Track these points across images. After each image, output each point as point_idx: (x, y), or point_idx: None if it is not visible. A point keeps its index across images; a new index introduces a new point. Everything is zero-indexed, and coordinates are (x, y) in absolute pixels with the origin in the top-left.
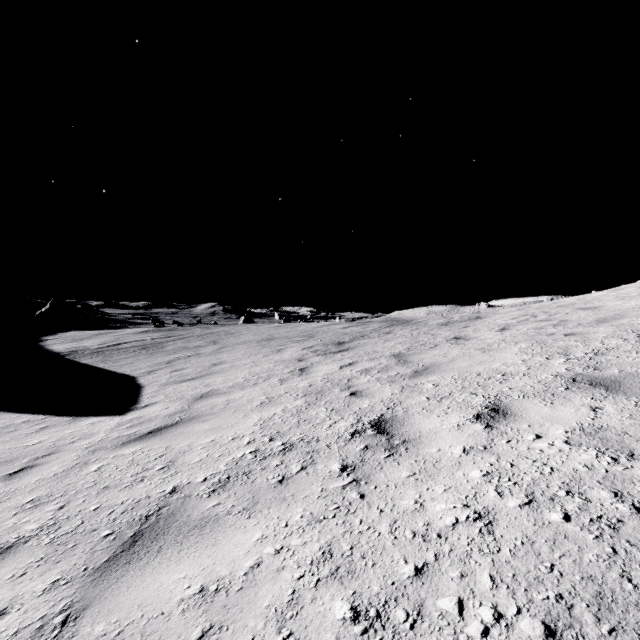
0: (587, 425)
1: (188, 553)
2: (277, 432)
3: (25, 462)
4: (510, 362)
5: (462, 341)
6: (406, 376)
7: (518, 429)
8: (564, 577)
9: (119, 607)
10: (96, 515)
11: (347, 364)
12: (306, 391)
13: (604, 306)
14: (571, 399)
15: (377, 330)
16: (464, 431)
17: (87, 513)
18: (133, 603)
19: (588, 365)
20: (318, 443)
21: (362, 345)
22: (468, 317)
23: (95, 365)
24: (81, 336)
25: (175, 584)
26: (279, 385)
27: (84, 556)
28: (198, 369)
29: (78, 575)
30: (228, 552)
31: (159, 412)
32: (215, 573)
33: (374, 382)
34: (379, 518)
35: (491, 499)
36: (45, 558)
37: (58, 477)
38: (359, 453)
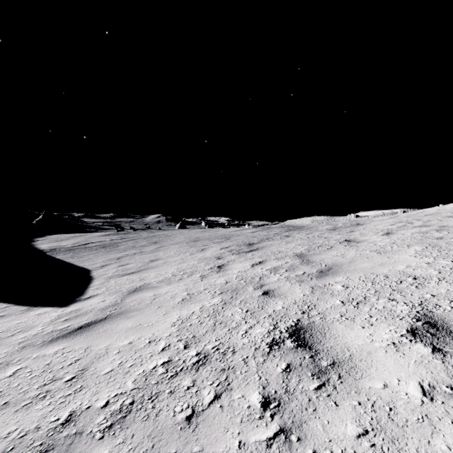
0: None
1: None
2: (193, 336)
3: None
4: (414, 264)
5: (354, 243)
6: (313, 276)
7: None
8: None
9: None
10: None
11: (257, 262)
12: (223, 288)
13: None
14: None
15: (279, 234)
16: (406, 354)
17: None
18: None
19: None
20: (234, 356)
21: (268, 246)
22: (350, 224)
23: (65, 260)
24: (62, 238)
25: None
26: (200, 281)
27: None
28: (139, 264)
29: None
30: None
31: (96, 305)
32: None
33: (284, 281)
34: None
35: None
36: None
37: None
38: (281, 377)
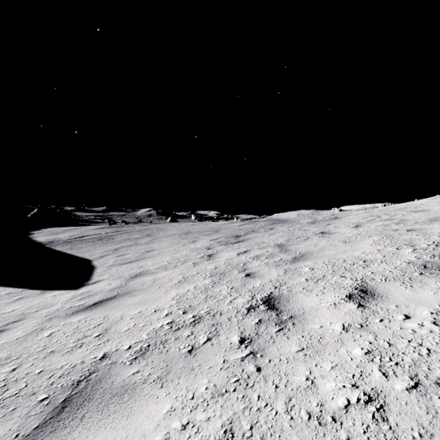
0: None
1: (106, 423)
2: (189, 306)
3: None
4: (368, 251)
5: (327, 235)
6: (287, 261)
7: (387, 309)
8: None
9: None
10: (38, 378)
11: (243, 252)
12: (212, 272)
13: (431, 209)
14: (427, 283)
15: (263, 227)
16: (340, 309)
17: (32, 376)
18: None
19: (433, 254)
20: (221, 316)
21: (253, 237)
22: (329, 217)
23: (64, 251)
24: (57, 231)
25: None
26: (192, 267)
27: (19, 421)
28: (136, 255)
29: None
30: (140, 425)
31: (103, 287)
32: None
33: (263, 266)
34: (275, 394)
35: (377, 380)
36: None
37: (19, 341)
38: (254, 326)
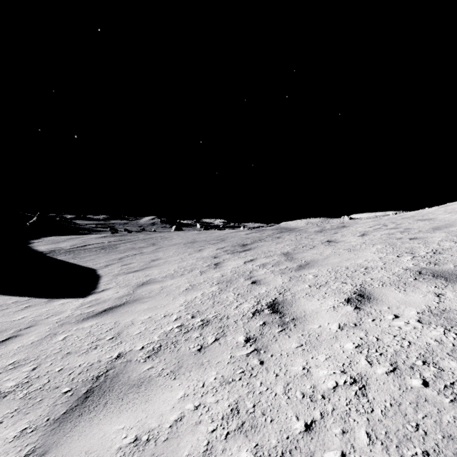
0: (434, 308)
1: (127, 408)
2: (197, 311)
3: (11, 333)
4: (370, 259)
5: (333, 243)
6: (293, 269)
7: (380, 310)
8: (428, 436)
9: (70, 453)
10: (59, 375)
11: (249, 260)
12: (219, 280)
13: (437, 218)
14: (419, 287)
15: (271, 235)
16: (338, 311)
17: (53, 373)
18: (82, 450)
19: (430, 261)
20: (228, 320)
21: (260, 246)
22: (336, 226)
23: (67, 261)
24: (58, 240)
25: (115, 434)
26: (199, 275)
27: (47, 409)
28: (141, 264)
29: (41, 425)
30: (158, 407)
31: (111, 295)
32: (147, 425)
33: (269, 273)
34: (275, 381)
35: (363, 367)
36: (18, 410)
37: (34, 345)
38: (259, 328)
